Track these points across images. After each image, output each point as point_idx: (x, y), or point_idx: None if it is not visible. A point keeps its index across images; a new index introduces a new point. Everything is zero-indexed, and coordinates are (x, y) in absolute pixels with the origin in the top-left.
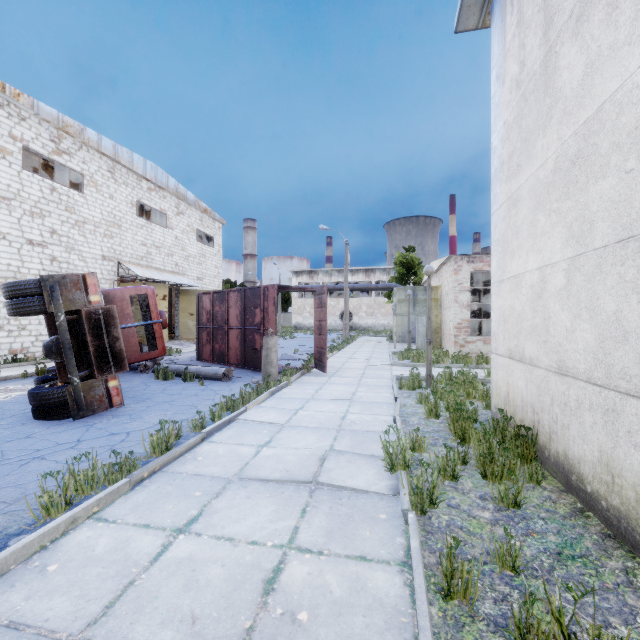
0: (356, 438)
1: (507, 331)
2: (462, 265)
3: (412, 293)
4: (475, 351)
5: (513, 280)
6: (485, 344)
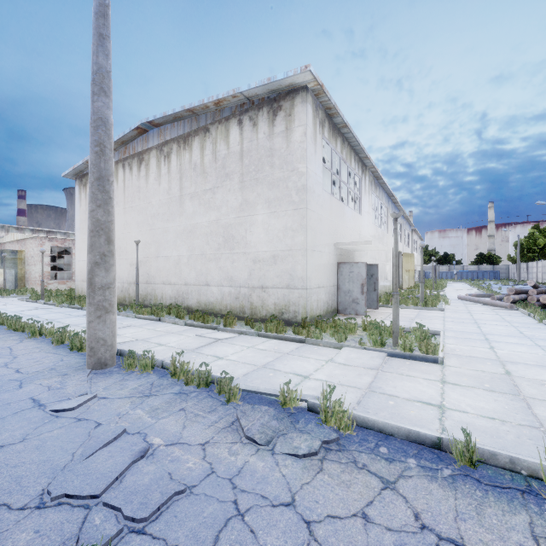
0: (37, 306)
1: (82, 274)
2: (46, 242)
3: (1, 253)
4: (53, 288)
5: (84, 261)
6: (59, 284)
